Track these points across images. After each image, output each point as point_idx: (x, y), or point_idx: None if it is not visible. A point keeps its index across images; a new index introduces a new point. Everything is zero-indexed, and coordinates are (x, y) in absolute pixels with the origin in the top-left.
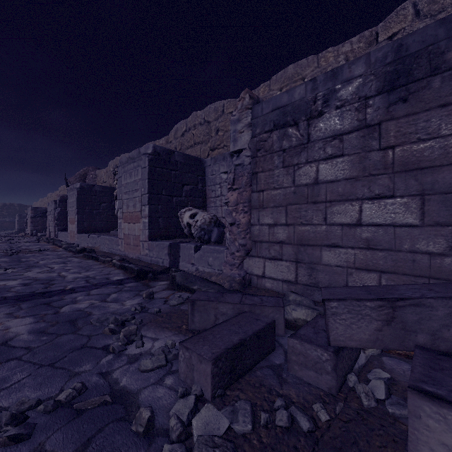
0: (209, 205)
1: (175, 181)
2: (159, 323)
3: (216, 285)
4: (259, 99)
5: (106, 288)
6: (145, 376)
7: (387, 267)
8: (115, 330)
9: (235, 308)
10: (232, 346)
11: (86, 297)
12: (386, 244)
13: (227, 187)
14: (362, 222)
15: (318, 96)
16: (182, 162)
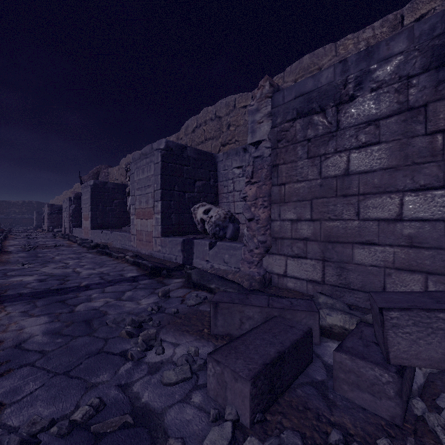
0: (221, 200)
1: (187, 176)
2: (179, 326)
3: (234, 284)
4: (279, 87)
5: (121, 285)
6: (168, 391)
7: (435, 268)
8: (132, 333)
9: (263, 312)
10: (271, 361)
11: (101, 295)
12: (434, 241)
13: (239, 182)
14: (404, 216)
15: (349, 79)
16: (194, 157)
